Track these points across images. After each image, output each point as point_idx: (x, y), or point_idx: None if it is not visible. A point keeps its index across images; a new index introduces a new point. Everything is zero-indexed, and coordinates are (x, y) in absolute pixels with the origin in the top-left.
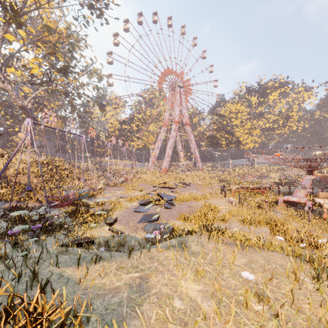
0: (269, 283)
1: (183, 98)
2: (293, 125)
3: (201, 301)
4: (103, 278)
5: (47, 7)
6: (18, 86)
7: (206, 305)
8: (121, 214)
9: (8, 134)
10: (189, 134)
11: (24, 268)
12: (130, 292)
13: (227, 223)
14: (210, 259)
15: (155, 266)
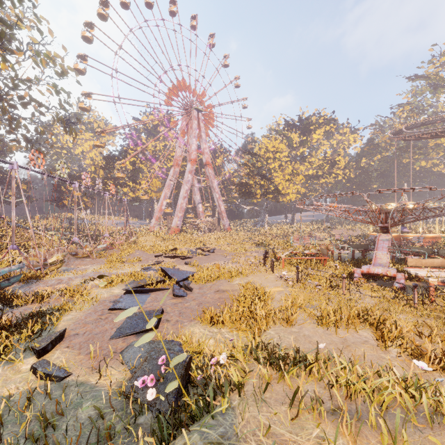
0: None
1: (203, 127)
2: (340, 173)
3: None
4: None
5: None
6: None
7: None
8: (79, 319)
9: None
10: (212, 178)
11: None
12: None
13: (293, 326)
14: None
15: None
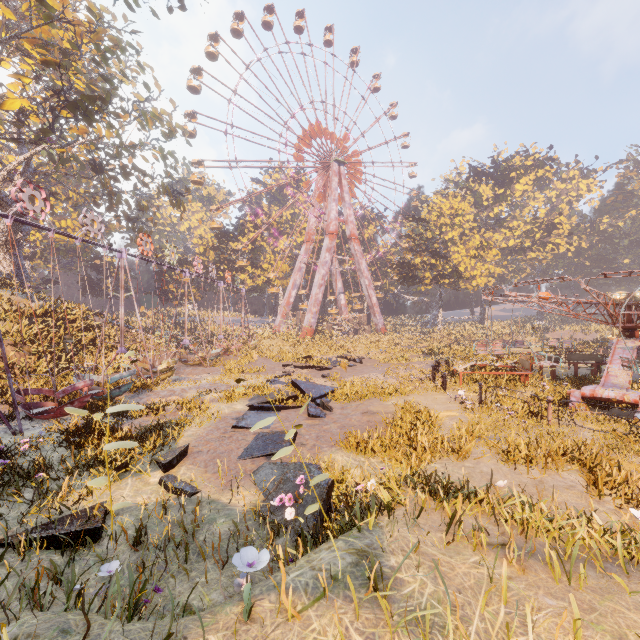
0: None
1: (346, 186)
2: (561, 242)
3: None
4: None
5: None
6: None
7: None
8: (201, 436)
9: None
10: (358, 257)
11: None
12: None
13: (467, 460)
14: None
15: None
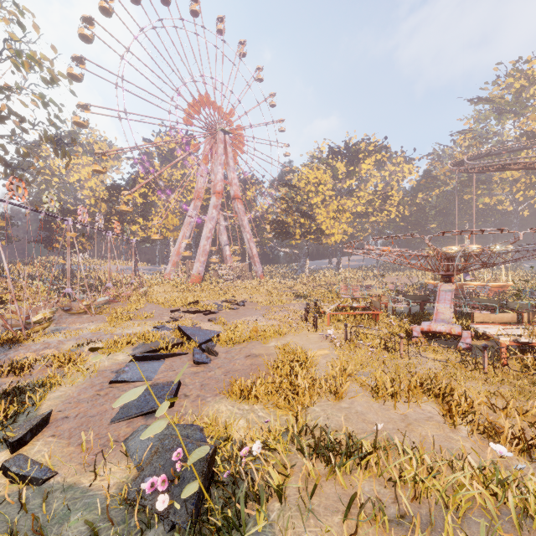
0: None
1: (231, 153)
2: (393, 210)
3: None
4: None
5: None
6: None
7: None
8: (70, 396)
9: None
10: (241, 215)
11: None
12: None
13: (343, 400)
14: None
15: None
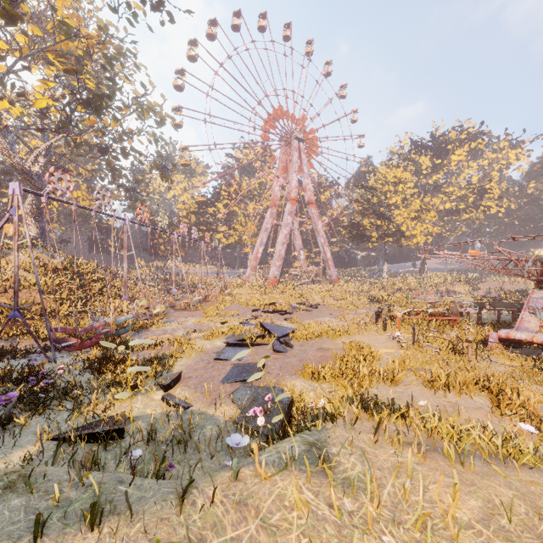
0: None
1: (305, 159)
2: (492, 204)
3: None
4: None
5: None
6: (14, 134)
7: None
8: (190, 365)
9: None
10: (315, 219)
11: None
12: None
13: (399, 386)
14: (392, 503)
15: (249, 537)
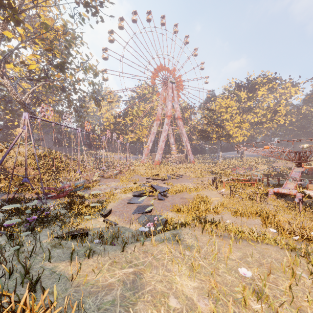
0: (266, 278)
1: (175, 93)
2: (281, 119)
3: (197, 299)
4: (96, 273)
5: (44, 6)
6: (16, 82)
7: (203, 304)
8: (115, 206)
9: (7, 128)
10: (181, 127)
11: (16, 263)
12: (124, 290)
13: (219, 215)
14: (205, 253)
15: (149, 261)
